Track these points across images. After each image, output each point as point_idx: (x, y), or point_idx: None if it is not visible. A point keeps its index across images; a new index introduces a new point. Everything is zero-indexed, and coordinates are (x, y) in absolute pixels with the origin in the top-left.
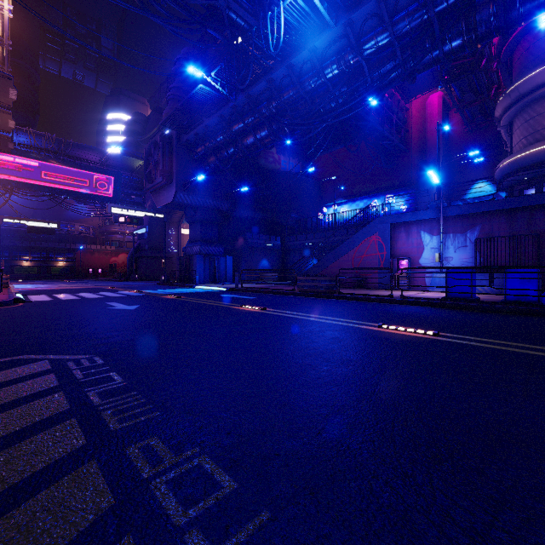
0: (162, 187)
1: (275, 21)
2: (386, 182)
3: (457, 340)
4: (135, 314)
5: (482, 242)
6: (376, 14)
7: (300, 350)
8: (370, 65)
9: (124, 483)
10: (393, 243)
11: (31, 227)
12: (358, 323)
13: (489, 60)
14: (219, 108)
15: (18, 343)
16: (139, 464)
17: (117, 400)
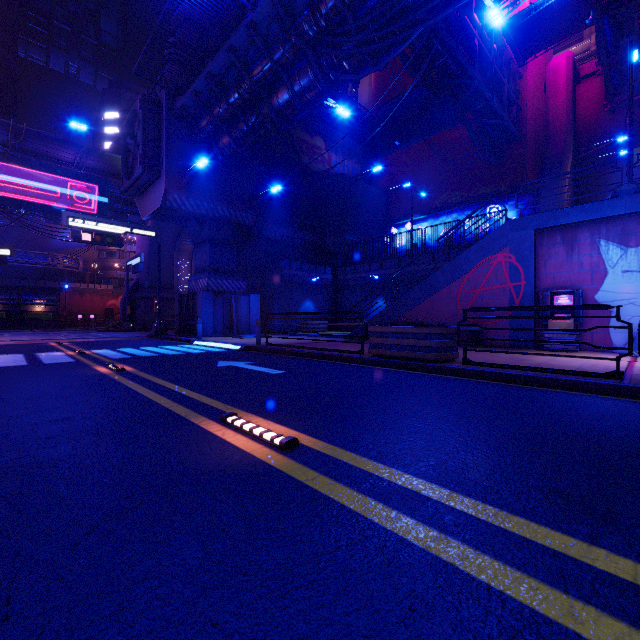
0: (146, 185)
1: None
2: (485, 187)
3: None
4: None
5: None
6: None
7: None
8: None
9: None
10: (539, 266)
11: None
12: None
13: None
14: (227, 33)
15: None
16: None
17: None
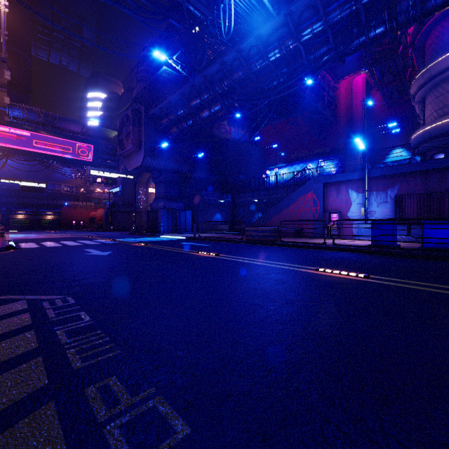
0: (132, 153)
1: (227, 12)
2: (319, 149)
3: (385, 281)
4: (108, 259)
5: (400, 198)
6: (312, 5)
7: (249, 291)
8: (306, 50)
9: (79, 427)
10: (326, 200)
11: (24, 187)
12: (298, 266)
13: (405, 47)
14: (180, 87)
15: (2, 285)
16: (95, 406)
17: (83, 339)
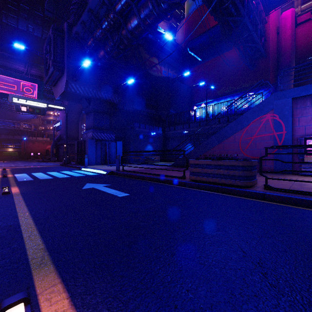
0: (57, 79)
1: None
2: (246, 83)
3: None
4: None
5: None
6: None
7: None
8: None
9: None
10: (295, 121)
11: None
12: None
13: None
14: None
15: None
16: None
17: None
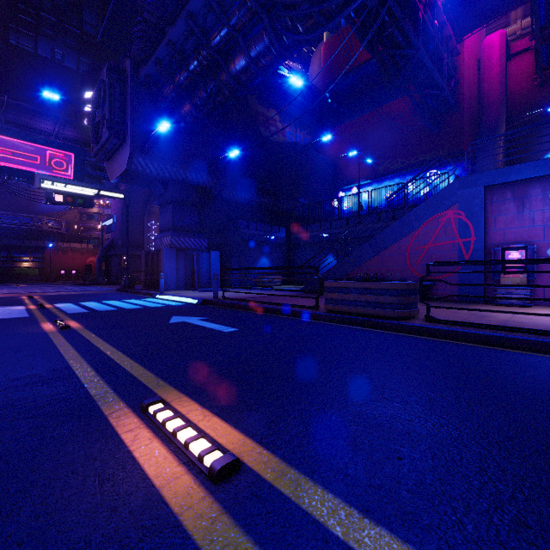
0: (113, 150)
1: None
2: (425, 154)
3: None
4: None
5: None
6: None
7: None
8: None
9: None
10: (489, 222)
11: None
12: None
13: None
14: None
15: None
16: None
17: None
